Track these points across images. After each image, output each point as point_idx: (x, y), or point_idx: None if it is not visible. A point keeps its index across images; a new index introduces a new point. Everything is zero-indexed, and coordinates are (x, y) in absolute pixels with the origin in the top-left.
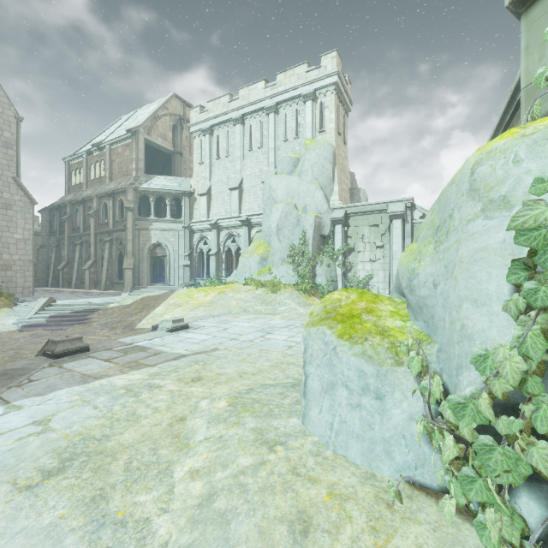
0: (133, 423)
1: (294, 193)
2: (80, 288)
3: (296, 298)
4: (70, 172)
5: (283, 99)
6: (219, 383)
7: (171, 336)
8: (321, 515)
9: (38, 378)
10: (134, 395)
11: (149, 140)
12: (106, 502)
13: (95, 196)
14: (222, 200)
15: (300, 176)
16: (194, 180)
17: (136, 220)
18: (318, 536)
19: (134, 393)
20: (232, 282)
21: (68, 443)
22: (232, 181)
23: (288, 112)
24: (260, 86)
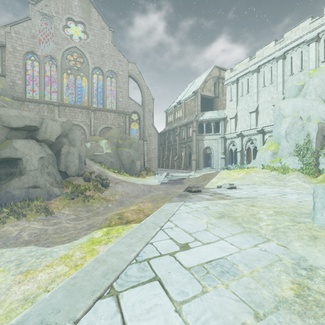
0: (236, 212)
1: (299, 109)
2: (172, 169)
3: (302, 178)
4: (167, 116)
5: (290, 48)
6: (264, 208)
7: (229, 190)
8: (321, 237)
9: (192, 197)
10: (230, 206)
11: (202, 94)
12: (241, 224)
13: (178, 126)
14: (244, 120)
15: (305, 97)
16: (227, 110)
17: (197, 136)
18: (320, 240)
19: (229, 206)
20: (252, 167)
21: (219, 213)
22: (251, 108)
23: (293, 55)
24: (271, 45)
